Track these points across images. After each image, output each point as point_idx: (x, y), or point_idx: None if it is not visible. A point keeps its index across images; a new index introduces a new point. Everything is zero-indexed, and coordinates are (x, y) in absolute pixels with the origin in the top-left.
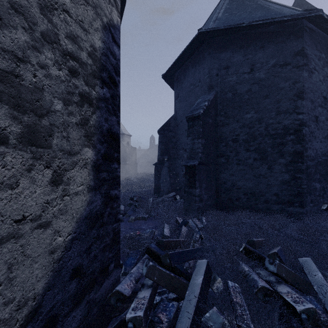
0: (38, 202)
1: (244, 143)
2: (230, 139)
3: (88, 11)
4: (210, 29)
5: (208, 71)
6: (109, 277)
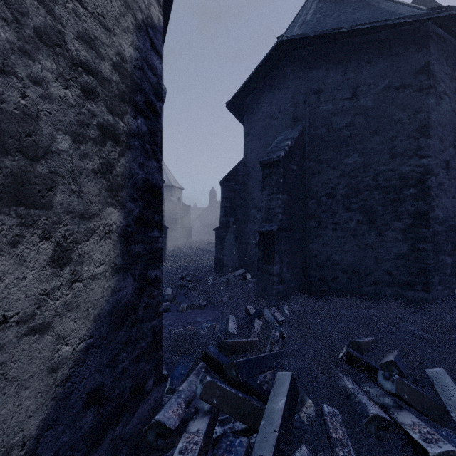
0: (30, 293)
1: (343, 199)
2: (324, 193)
3: (113, 0)
4: (295, 36)
5: (292, 97)
6: (147, 400)
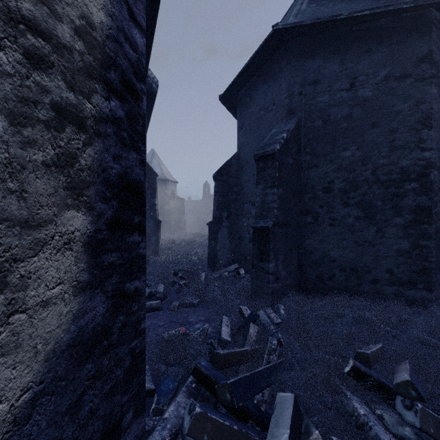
0: None
1: (340, 194)
2: (320, 187)
3: None
4: (291, 25)
5: (287, 88)
6: (124, 438)
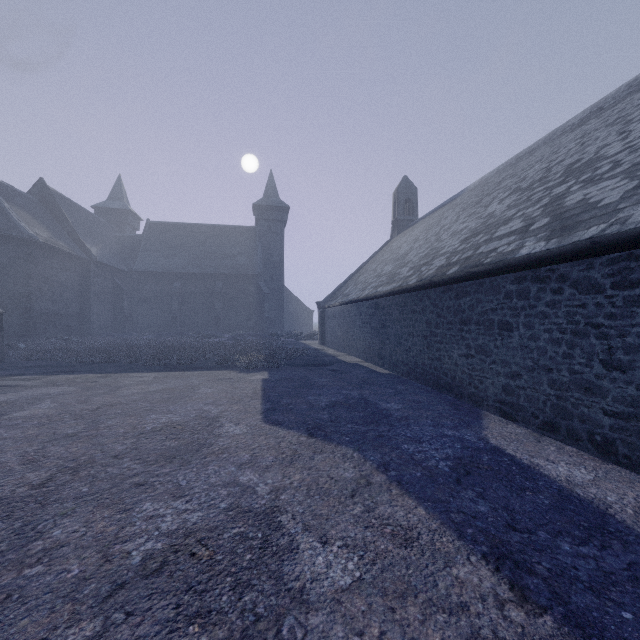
0: None
1: None
2: None
3: None
4: None
5: None
6: None
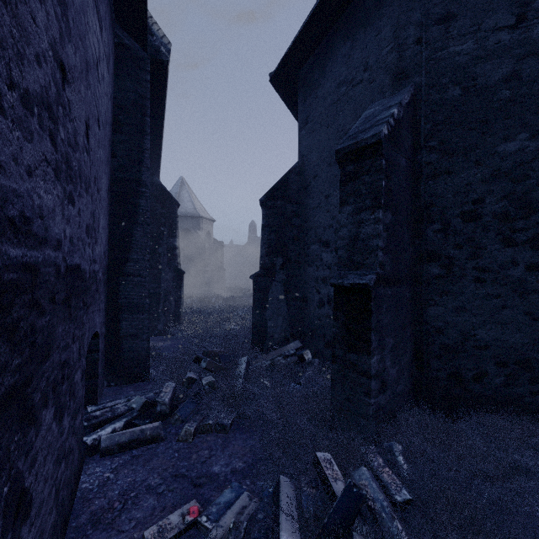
0: None
1: (497, 222)
2: (457, 211)
3: None
4: None
5: (394, 33)
6: None
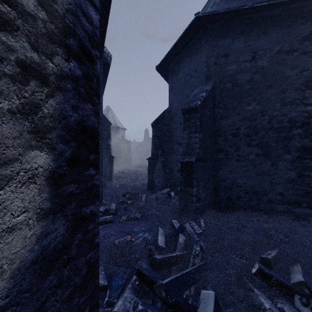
0: None
1: (245, 137)
2: (230, 133)
3: None
4: (209, 13)
5: (206, 60)
6: None
